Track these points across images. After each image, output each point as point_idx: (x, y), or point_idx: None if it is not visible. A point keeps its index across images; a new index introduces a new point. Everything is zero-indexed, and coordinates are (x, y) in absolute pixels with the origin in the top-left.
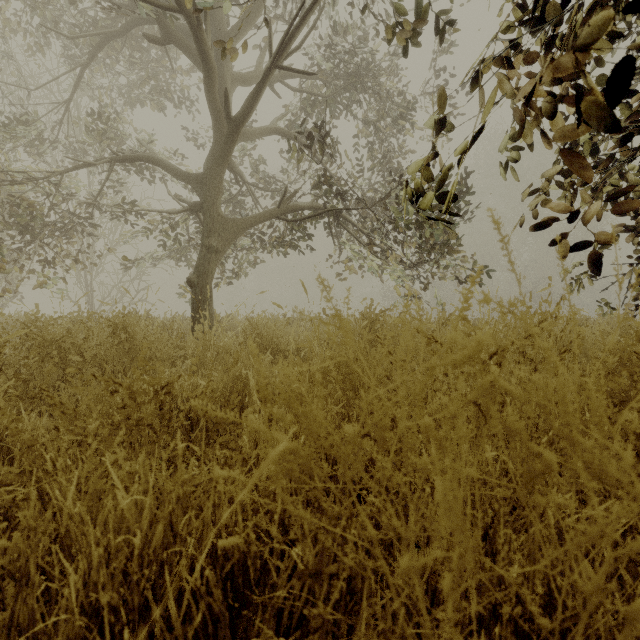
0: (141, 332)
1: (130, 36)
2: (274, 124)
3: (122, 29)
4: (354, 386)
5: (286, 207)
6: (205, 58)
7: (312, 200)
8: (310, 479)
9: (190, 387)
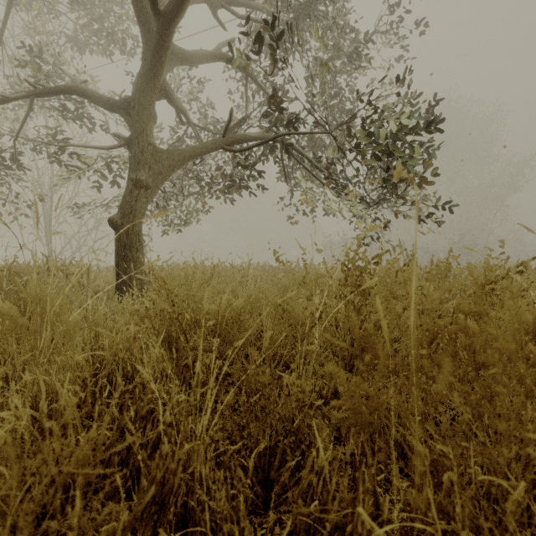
0: None
1: None
2: (218, 50)
3: None
4: None
5: (231, 138)
6: None
7: (261, 133)
8: None
9: None
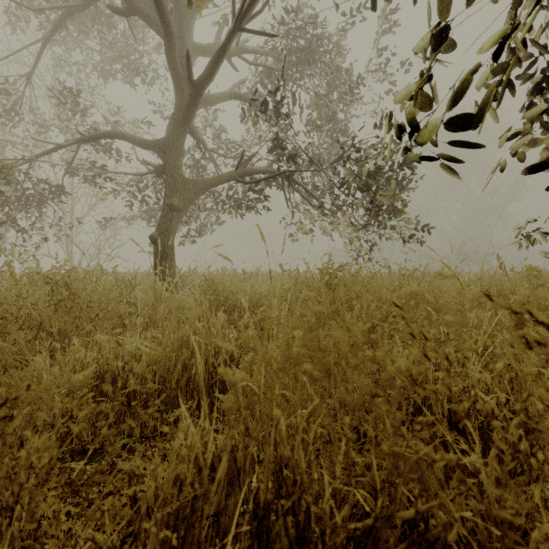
0: (90, 288)
1: (101, 14)
2: (233, 92)
3: (91, 3)
4: (330, 369)
5: (244, 169)
6: (165, 21)
7: (268, 163)
8: (270, 545)
9: (125, 356)
